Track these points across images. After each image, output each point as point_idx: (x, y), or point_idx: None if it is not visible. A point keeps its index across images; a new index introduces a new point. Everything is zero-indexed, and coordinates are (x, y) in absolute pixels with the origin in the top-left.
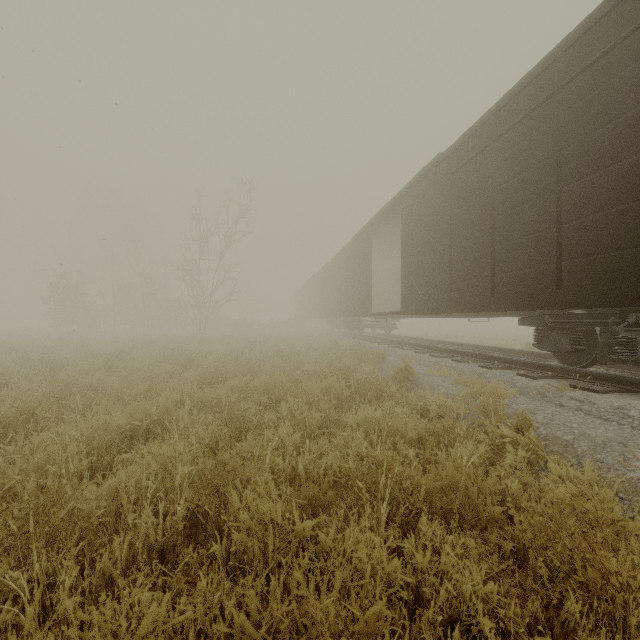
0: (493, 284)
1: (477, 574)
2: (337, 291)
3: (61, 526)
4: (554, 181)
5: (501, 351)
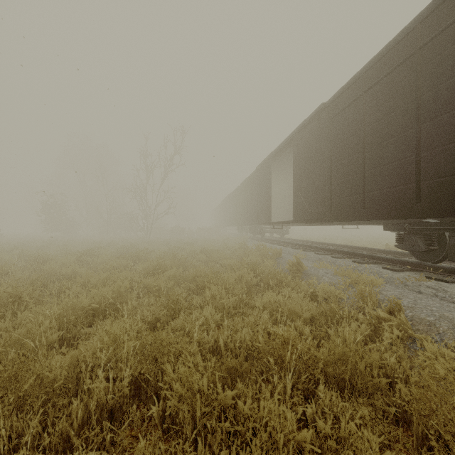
0: (364, 200)
1: (373, 442)
2: (245, 206)
3: (31, 390)
4: (414, 120)
5: (367, 250)
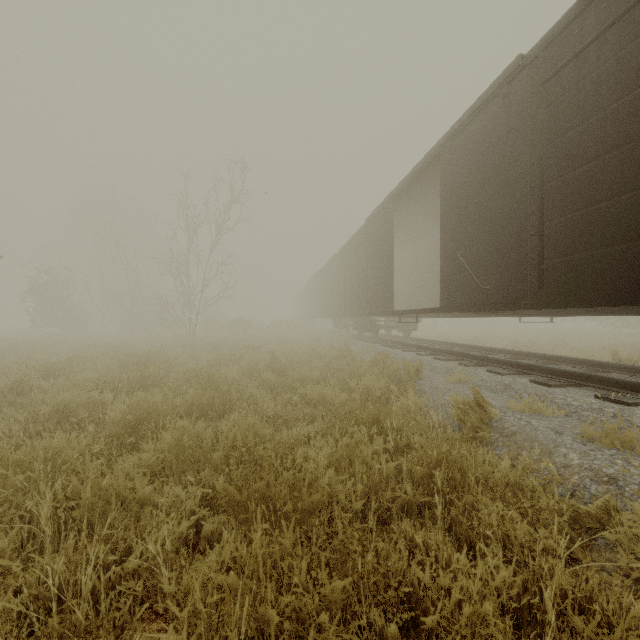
0: None
1: None
2: (346, 286)
3: None
4: None
5: (590, 365)
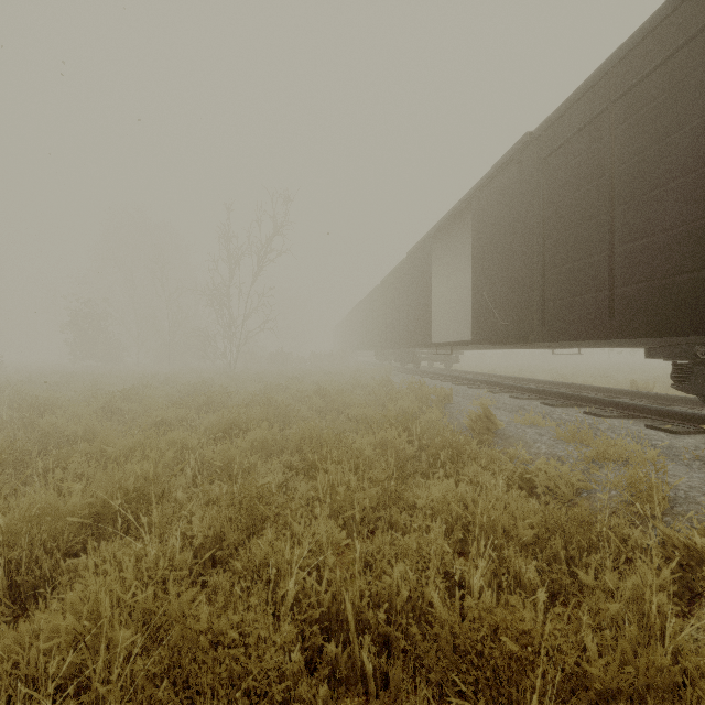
0: (612, 301)
1: None
2: (388, 318)
3: None
4: None
5: (602, 391)
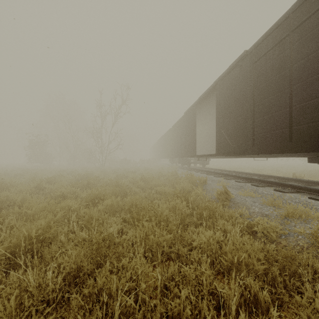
0: (291, 133)
1: None
2: (175, 143)
3: None
4: None
5: (280, 178)
